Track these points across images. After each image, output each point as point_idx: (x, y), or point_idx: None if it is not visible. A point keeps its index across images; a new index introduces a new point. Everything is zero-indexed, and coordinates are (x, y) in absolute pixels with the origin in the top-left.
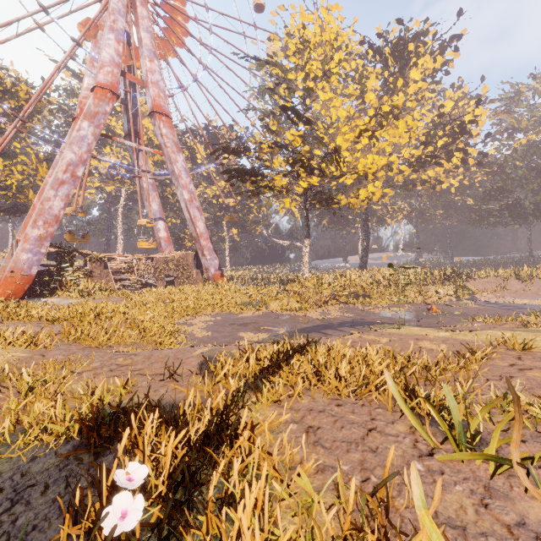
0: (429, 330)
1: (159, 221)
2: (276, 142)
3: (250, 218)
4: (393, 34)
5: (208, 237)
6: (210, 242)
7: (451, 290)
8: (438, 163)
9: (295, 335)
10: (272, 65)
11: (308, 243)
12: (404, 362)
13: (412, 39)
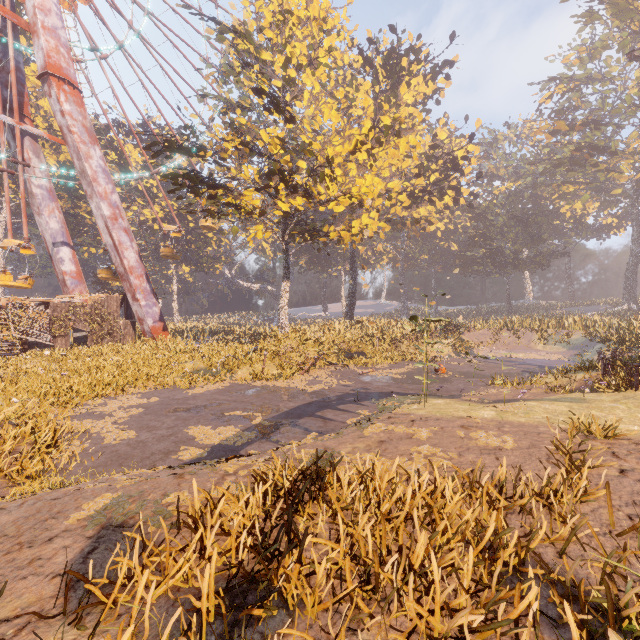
0: (458, 404)
1: (62, 248)
2: (246, 143)
3: (208, 252)
4: (384, 44)
5: (143, 274)
6: (145, 280)
7: (449, 344)
8: (431, 200)
9: (280, 424)
10: (240, 36)
11: (287, 285)
12: (497, 496)
13: (406, 53)
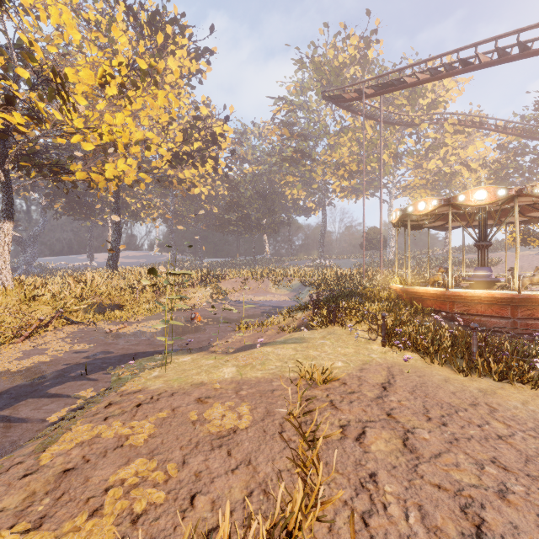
0: (204, 359)
1: None
2: None
3: None
4: (150, 4)
5: None
6: None
7: (208, 291)
8: (194, 164)
9: None
10: None
11: (9, 227)
12: None
13: (171, 22)
